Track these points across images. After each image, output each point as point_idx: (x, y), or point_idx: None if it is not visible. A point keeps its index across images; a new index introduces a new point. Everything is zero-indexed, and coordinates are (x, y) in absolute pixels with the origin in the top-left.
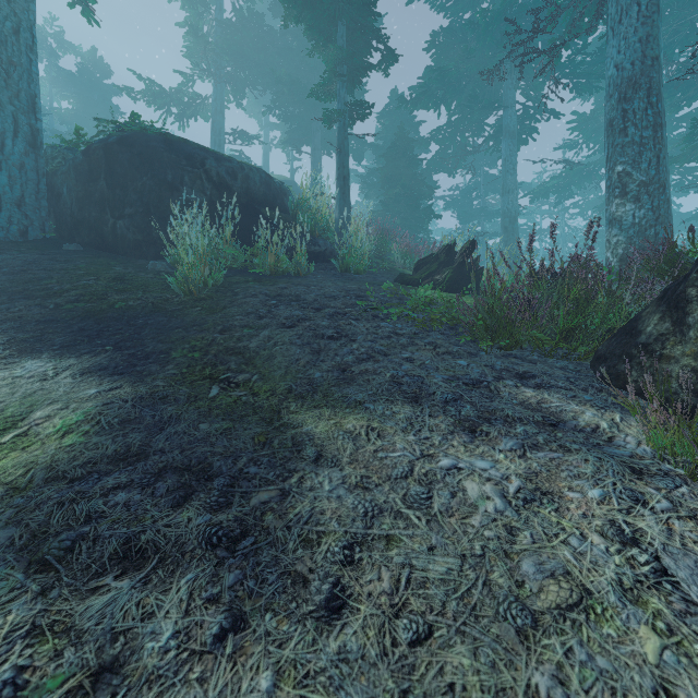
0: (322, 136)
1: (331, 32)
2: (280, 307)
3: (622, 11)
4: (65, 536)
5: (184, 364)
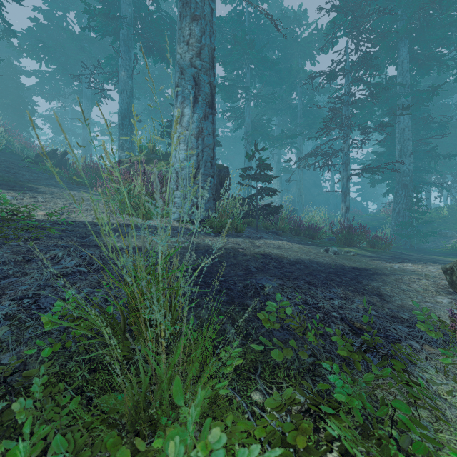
0: None
1: None
2: None
3: (122, 90)
4: None
5: None
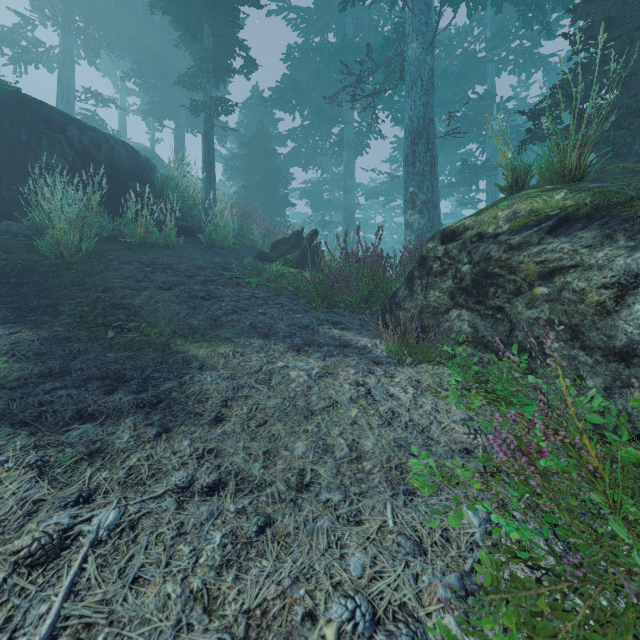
0: (186, 115)
1: (197, 30)
2: (156, 273)
3: (413, 81)
4: (32, 410)
5: (76, 315)
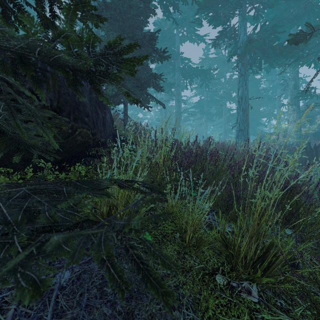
0: None
1: None
2: None
3: None
4: None
5: None
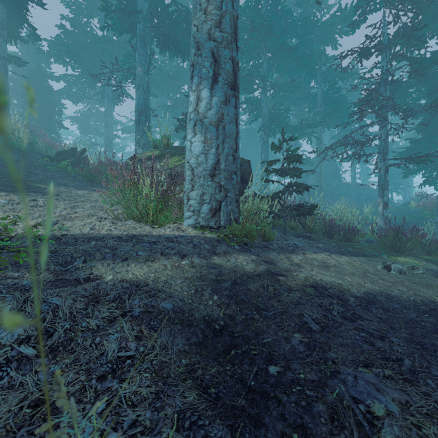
0: None
1: None
2: None
3: (139, 86)
4: None
5: None
